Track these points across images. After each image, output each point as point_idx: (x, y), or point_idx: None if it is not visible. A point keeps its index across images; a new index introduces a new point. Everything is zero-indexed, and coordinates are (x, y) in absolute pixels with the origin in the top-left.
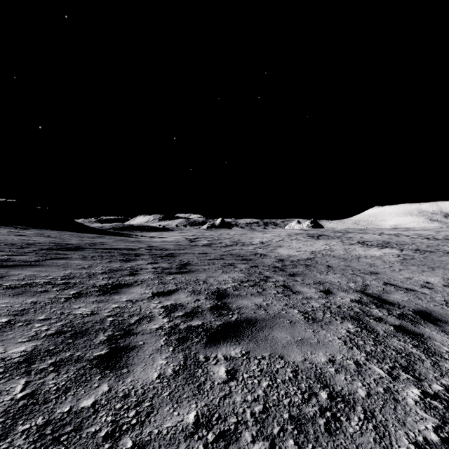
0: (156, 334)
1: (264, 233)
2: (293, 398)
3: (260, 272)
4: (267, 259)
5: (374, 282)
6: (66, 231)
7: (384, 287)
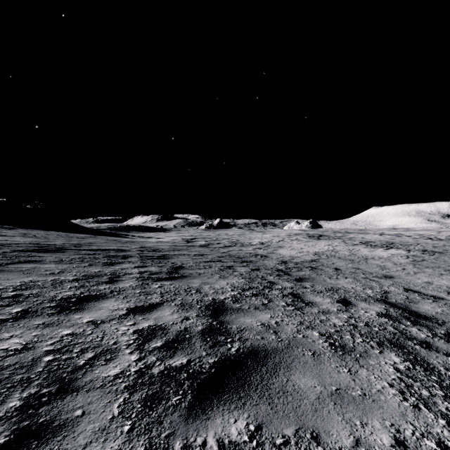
0: (110, 390)
1: (263, 233)
2: None
3: (263, 277)
4: (269, 261)
5: (393, 288)
6: (56, 231)
7: (406, 294)
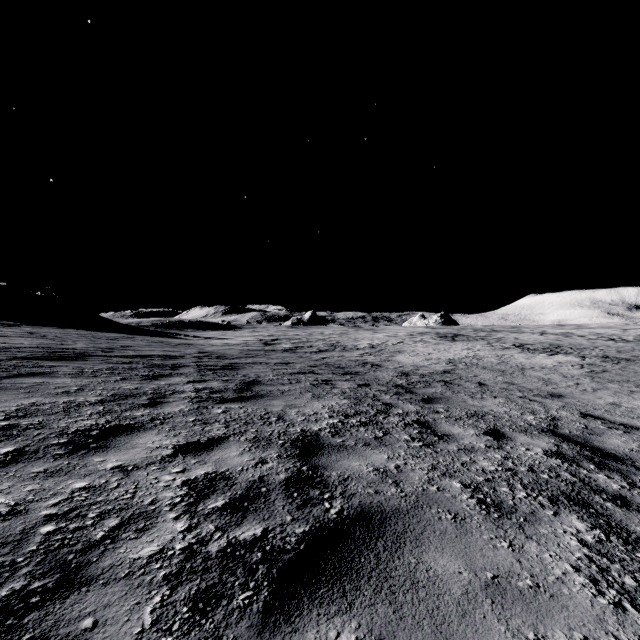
0: (140, 583)
1: (374, 332)
2: None
3: (375, 396)
4: (383, 373)
5: (564, 412)
6: (77, 330)
7: (584, 422)
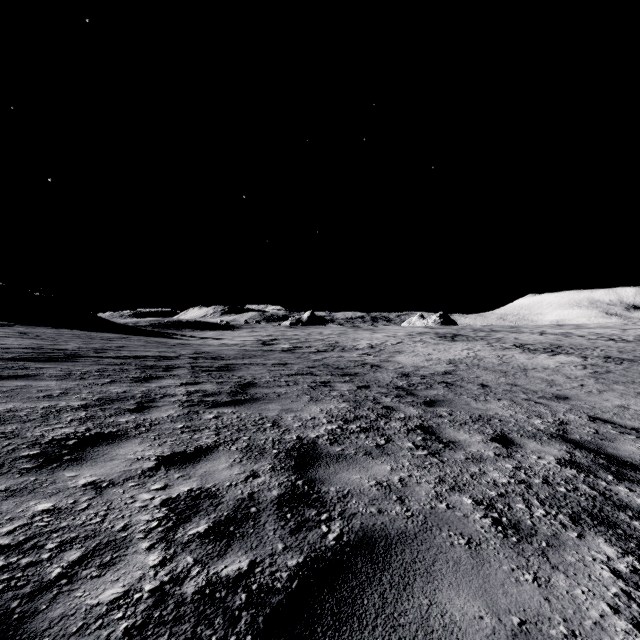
0: None
1: (373, 332)
2: None
3: (375, 399)
4: (383, 374)
5: (572, 416)
6: (72, 330)
7: (594, 426)
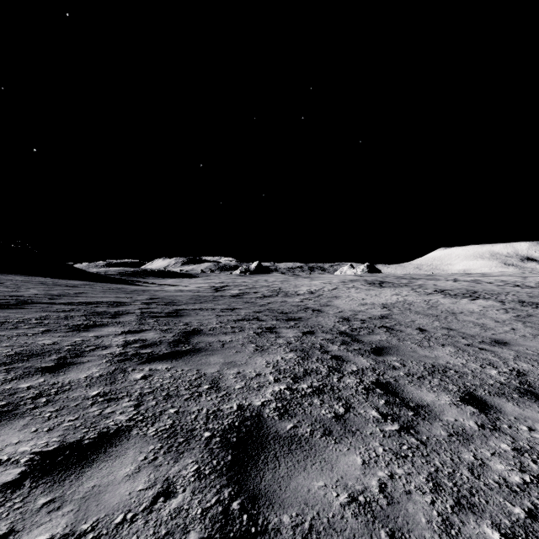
0: None
1: (312, 279)
2: None
3: (322, 346)
4: (325, 318)
5: (524, 364)
6: (42, 277)
7: None
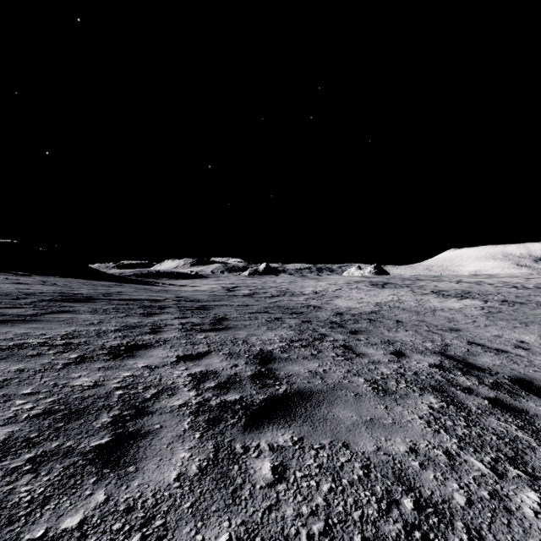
0: (178, 414)
1: (318, 280)
2: (366, 510)
3: (314, 329)
4: (322, 313)
5: (455, 341)
6: (76, 279)
7: (468, 347)
